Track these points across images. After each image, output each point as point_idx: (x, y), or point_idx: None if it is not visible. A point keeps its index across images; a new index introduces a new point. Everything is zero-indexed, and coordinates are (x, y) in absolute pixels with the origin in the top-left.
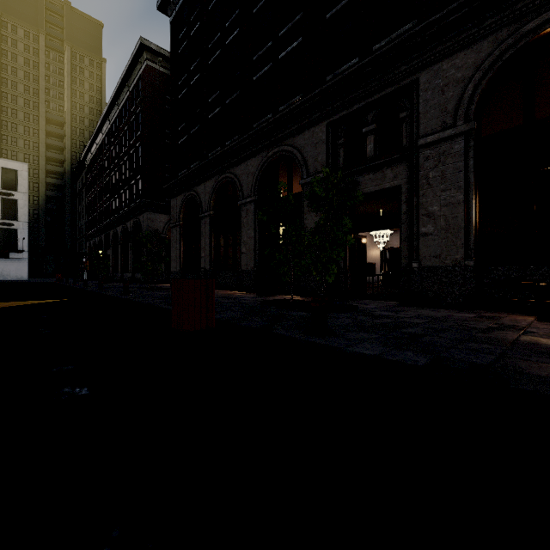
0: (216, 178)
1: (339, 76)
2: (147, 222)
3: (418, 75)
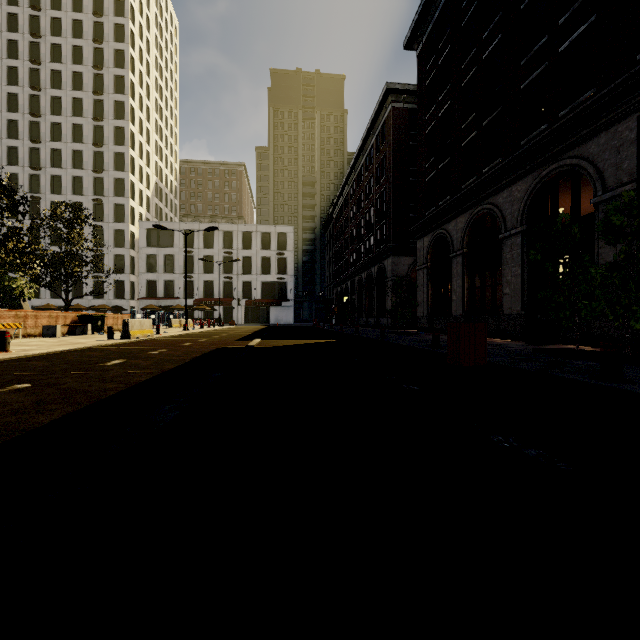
0: (471, 211)
1: None
2: (391, 266)
3: None
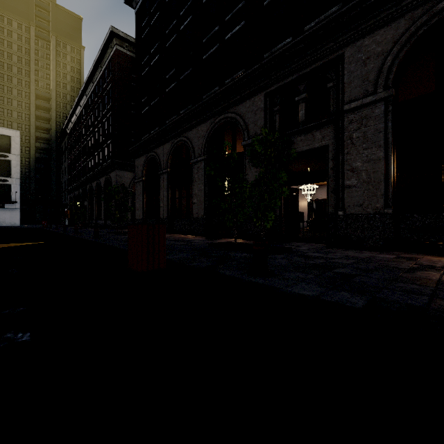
0: (173, 141)
1: (275, 53)
2: (116, 178)
3: (344, 50)
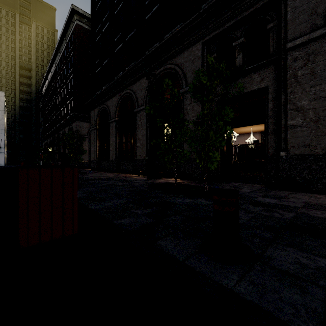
0: (120, 94)
1: (213, 0)
2: (76, 127)
3: None
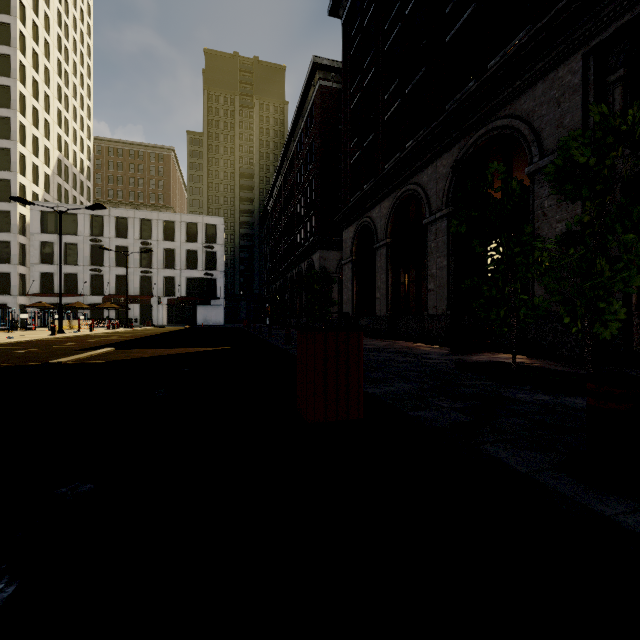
0: (395, 194)
1: None
2: (319, 261)
3: None
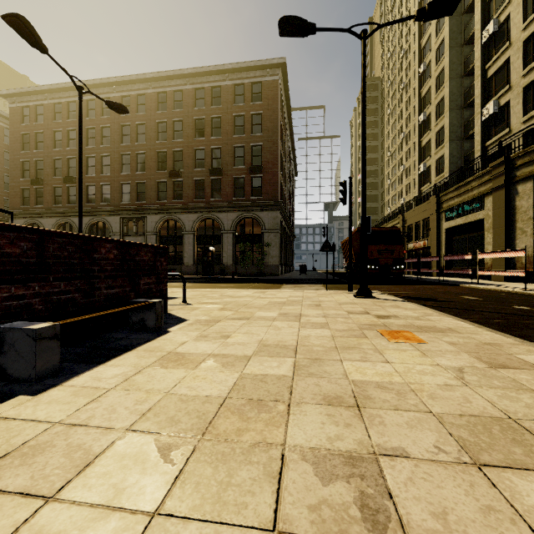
0: (59, 219)
1: (124, 206)
2: None
3: (147, 216)
